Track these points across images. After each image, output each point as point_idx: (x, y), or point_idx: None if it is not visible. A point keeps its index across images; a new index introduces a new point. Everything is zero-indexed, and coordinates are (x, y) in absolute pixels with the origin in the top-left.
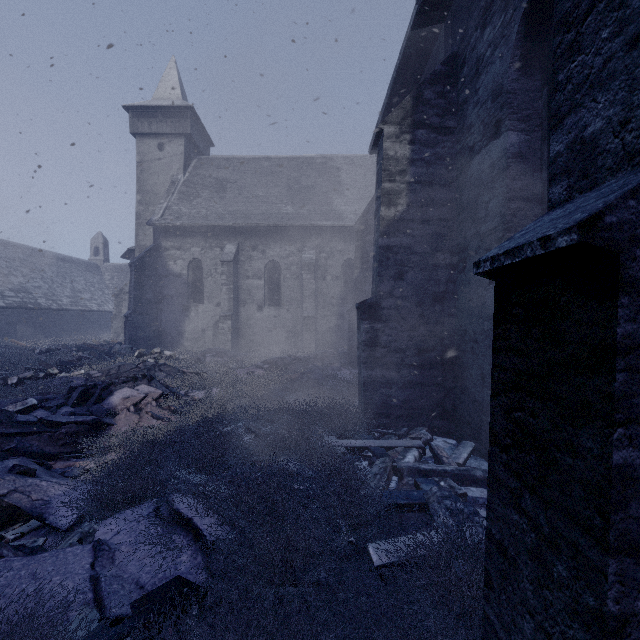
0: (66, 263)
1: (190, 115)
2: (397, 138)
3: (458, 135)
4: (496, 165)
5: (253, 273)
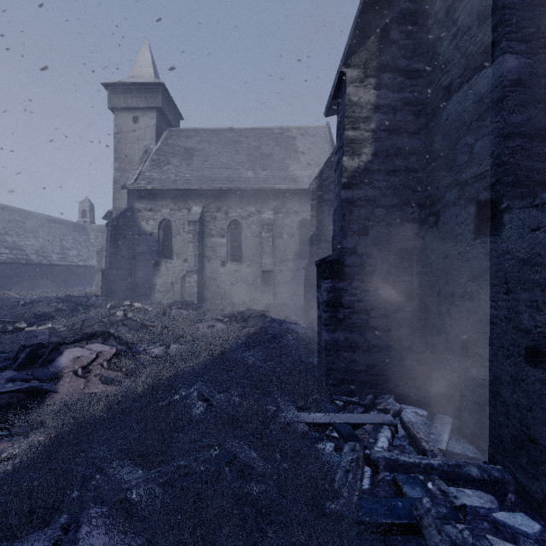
0: (57, 224)
1: (161, 91)
2: (361, 82)
3: (428, 78)
4: (485, 98)
5: (217, 232)
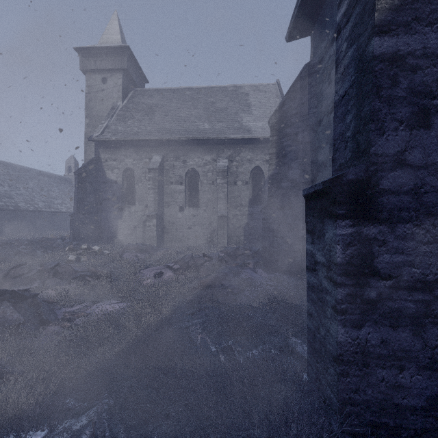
0: (46, 177)
1: (127, 54)
2: None
3: None
4: None
5: (176, 179)
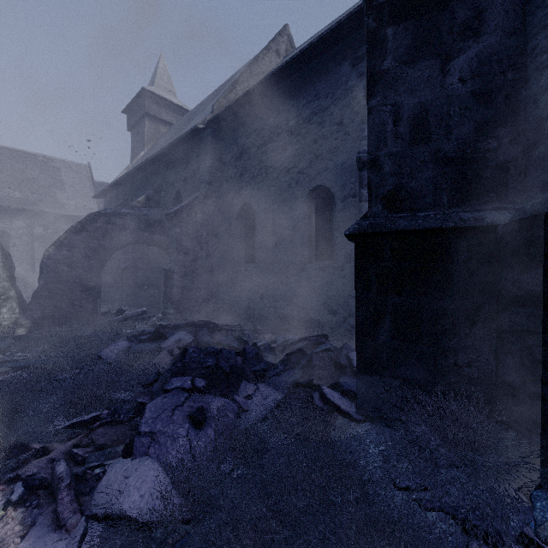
0: None
1: None
2: None
3: None
4: None
5: None
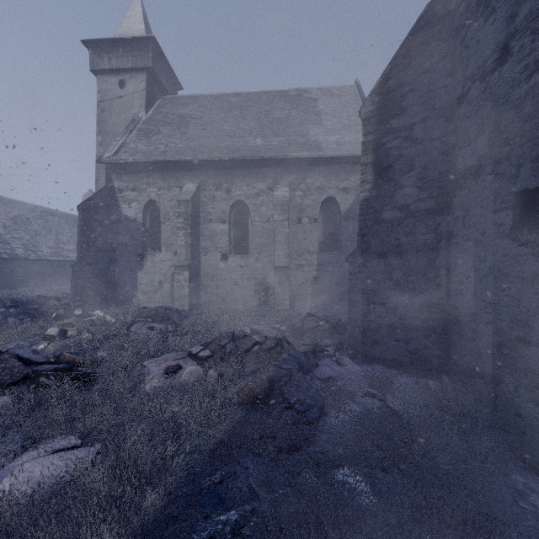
0: (55, 217)
1: (152, 48)
2: None
3: None
4: None
5: (216, 216)
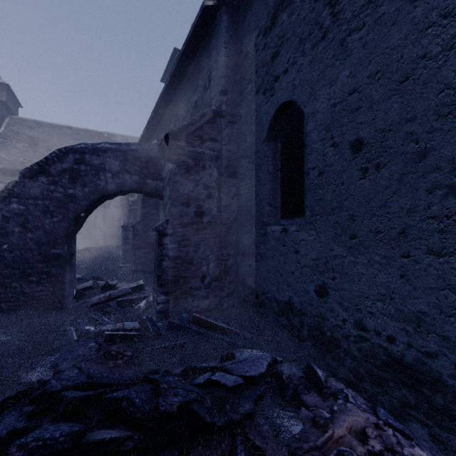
0: None
1: (5, 89)
2: None
3: None
4: None
5: None
